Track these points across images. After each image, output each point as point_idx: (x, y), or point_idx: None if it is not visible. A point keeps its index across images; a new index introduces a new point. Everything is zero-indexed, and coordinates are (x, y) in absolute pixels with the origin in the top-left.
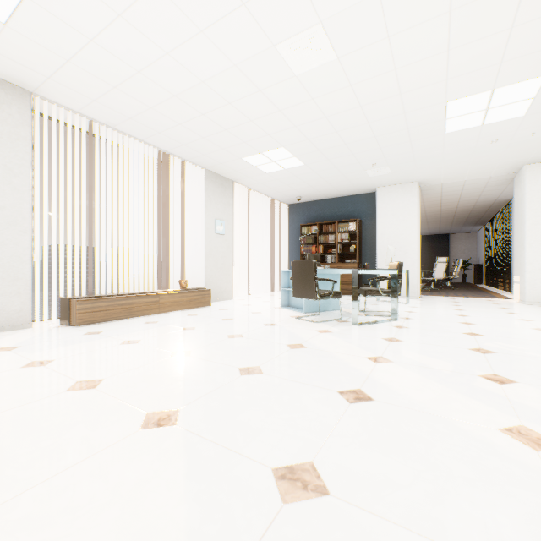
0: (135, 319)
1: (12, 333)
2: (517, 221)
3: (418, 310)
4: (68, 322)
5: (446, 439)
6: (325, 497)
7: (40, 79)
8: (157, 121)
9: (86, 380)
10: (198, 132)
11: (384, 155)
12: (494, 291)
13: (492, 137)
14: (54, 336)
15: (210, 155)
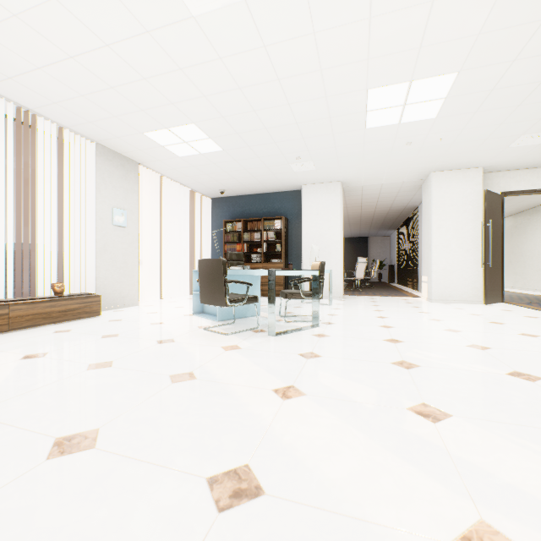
0: None
1: None
2: (425, 225)
3: (341, 312)
4: None
5: None
6: None
7: None
8: None
9: None
10: (71, 85)
11: (307, 147)
12: (405, 289)
13: (407, 138)
14: None
15: (99, 123)
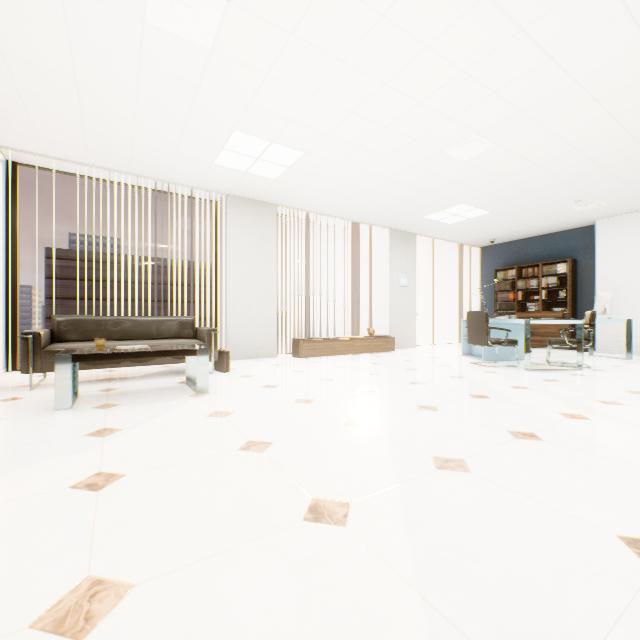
0: (337, 356)
1: (270, 359)
2: None
3: (630, 365)
4: (297, 355)
5: (517, 410)
6: (436, 411)
7: (284, 198)
8: (352, 205)
9: (326, 378)
10: (383, 206)
11: (586, 192)
12: None
13: None
14: (294, 361)
15: (394, 218)
